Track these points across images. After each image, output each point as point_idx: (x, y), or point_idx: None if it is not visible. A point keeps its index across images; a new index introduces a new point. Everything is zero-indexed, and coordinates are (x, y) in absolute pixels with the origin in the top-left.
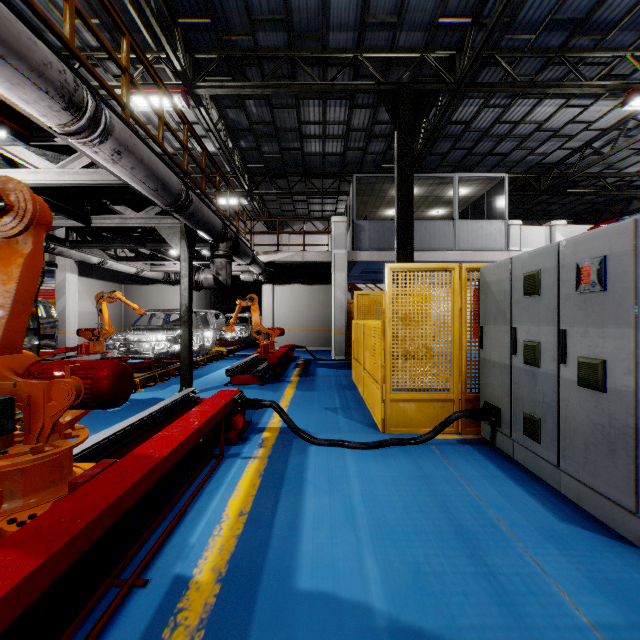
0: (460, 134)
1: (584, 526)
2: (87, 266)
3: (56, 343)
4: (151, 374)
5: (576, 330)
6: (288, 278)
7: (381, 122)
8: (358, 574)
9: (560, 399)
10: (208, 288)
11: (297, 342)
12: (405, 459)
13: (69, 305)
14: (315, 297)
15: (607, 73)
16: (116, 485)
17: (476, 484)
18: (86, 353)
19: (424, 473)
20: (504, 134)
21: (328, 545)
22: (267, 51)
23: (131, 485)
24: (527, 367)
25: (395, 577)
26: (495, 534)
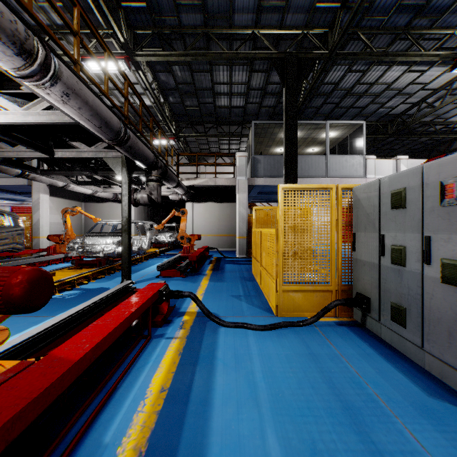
0: (330, 92)
1: (449, 401)
2: (56, 189)
3: (23, 246)
4: (101, 269)
5: (439, 237)
6: (204, 198)
7: (272, 83)
8: (262, 451)
9: (424, 293)
10: (144, 204)
11: (211, 244)
12: (295, 339)
13: (42, 217)
14: (224, 212)
15: (440, 45)
16: (45, 377)
17: (354, 361)
18: (54, 253)
19: (311, 351)
20: (362, 92)
21: (235, 421)
22: (188, 28)
23: (58, 377)
24: (394, 266)
25: (294, 454)
26: (376, 409)
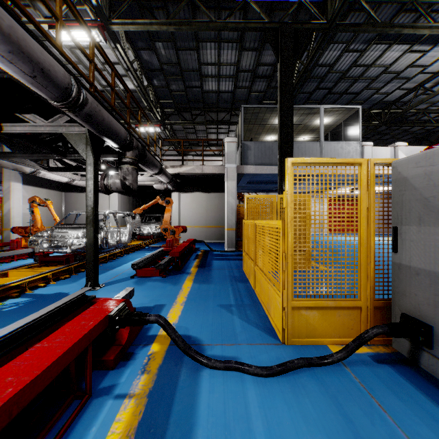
0: (324, 75)
1: None
2: (32, 177)
3: None
4: (66, 267)
5: None
6: (191, 187)
7: (263, 64)
8: None
9: None
10: (117, 191)
11: (198, 236)
12: (322, 397)
13: (15, 207)
14: (212, 202)
15: None
16: None
17: None
18: (22, 247)
19: (358, 433)
20: (358, 76)
21: None
22: None
23: None
24: None
25: None
26: None
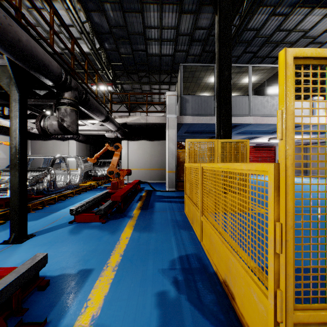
0: (251, 40)
1: None
2: None
3: None
4: (4, 212)
5: None
6: (138, 136)
7: (200, 28)
8: None
9: None
10: (55, 134)
11: (144, 177)
12: None
13: None
14: (155, 148)
15: None
16: None
17: None
18: None
19: None
20: (279, 40)
21: None
22: None
23: None
24: None
25: None
26: None
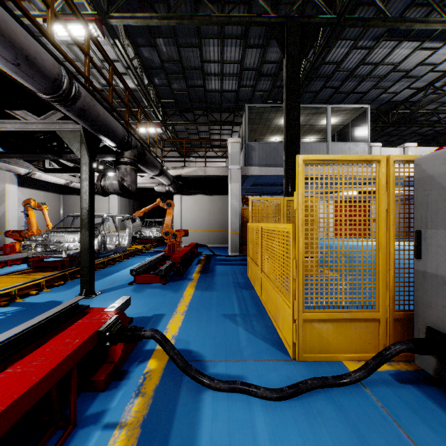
0: (331, 74)
1: None
2: (28, 179)
3: None
4: (61, 273)
5: None
6: (193, 190)
7: (268, 62)
8: None
9: None
10: (114, 193)
11: (201, 240)
12: (342, 426)
13: (10, 210)
14: (215, 205)
15: None
16: None
17: None
18: (17, 251)
19: None
20: (366, 74)
21: None
22: None
23: None
24: None
25: None
26: None
